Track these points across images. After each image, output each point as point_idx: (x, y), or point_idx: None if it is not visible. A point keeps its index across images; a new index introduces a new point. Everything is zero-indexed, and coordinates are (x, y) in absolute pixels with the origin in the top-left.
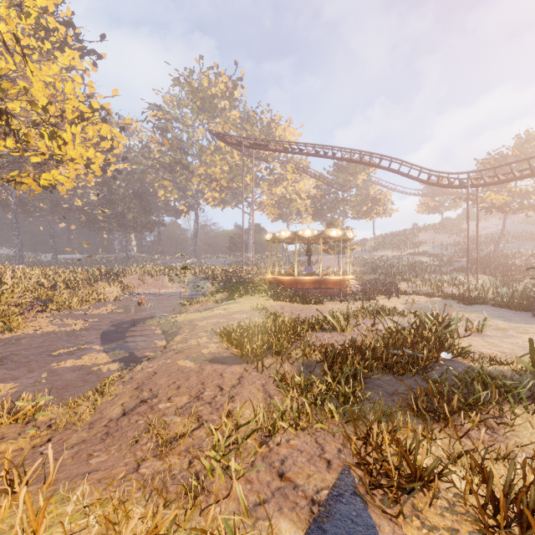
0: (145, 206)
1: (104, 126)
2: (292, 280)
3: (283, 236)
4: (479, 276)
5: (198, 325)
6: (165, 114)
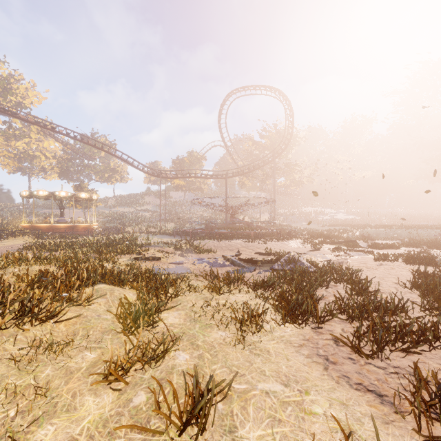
0: None
1: None
2: (49, 226)
3: (41, 195)
4: (170, 223)
5: None
6: None
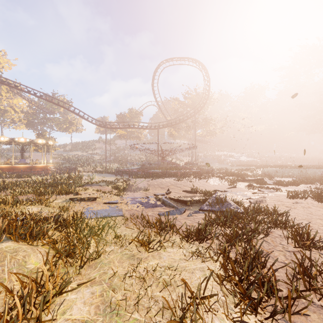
0: None
1: None
2: (10, 167)
3: (2, 140)
4: (114, 164)
5: None
6: None
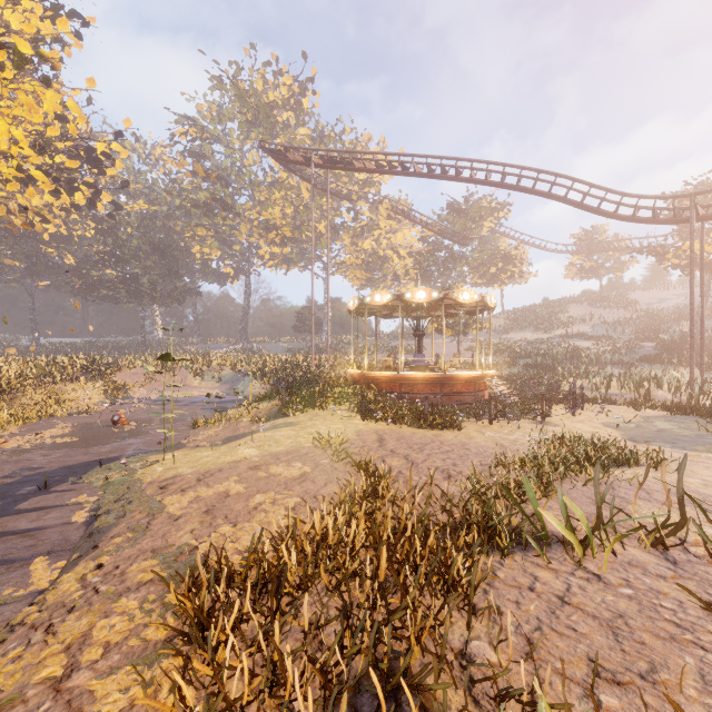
0: (169, 266)
1: (49, 95)
2: (393, 378)
3: (378, 303)
4: (684, 369)
5: (165, 511)
6: (201, 132)
